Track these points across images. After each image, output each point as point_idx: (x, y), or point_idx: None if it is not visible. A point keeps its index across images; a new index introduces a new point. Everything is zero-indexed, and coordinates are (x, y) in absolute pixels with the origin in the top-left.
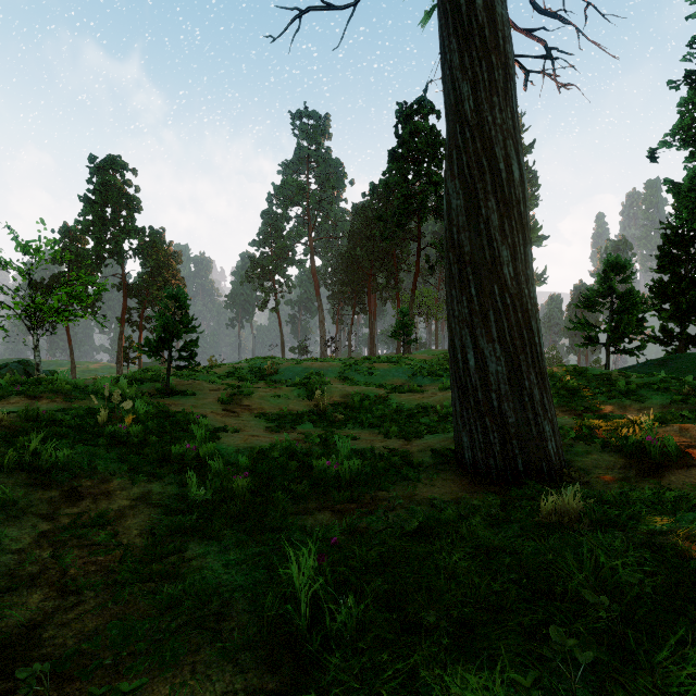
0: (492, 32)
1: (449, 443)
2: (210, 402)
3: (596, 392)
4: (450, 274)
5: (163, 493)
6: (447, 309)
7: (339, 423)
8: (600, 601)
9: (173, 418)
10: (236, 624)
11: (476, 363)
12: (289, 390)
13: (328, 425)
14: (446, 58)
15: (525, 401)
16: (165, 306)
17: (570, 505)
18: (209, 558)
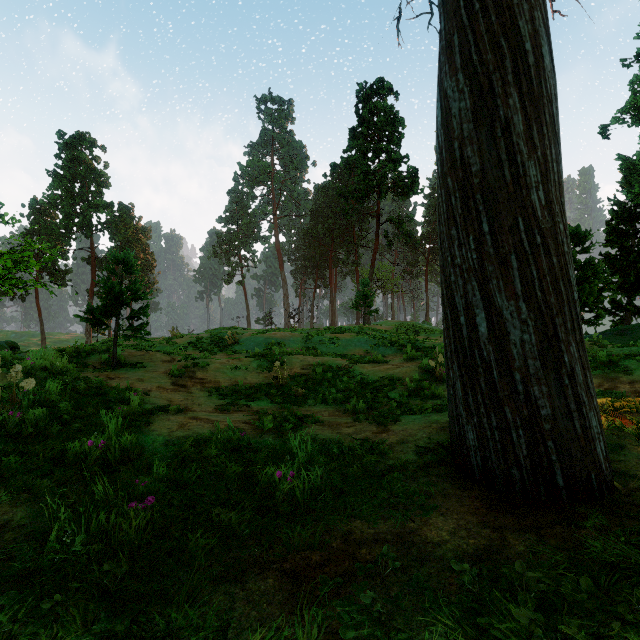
0: None
1: (435, 430)
2: (159, 375)
3: None
4: (448, 207)
5: (26, 526)
6: (442, 257)
7: (300, 399)
8: None
9: (106, 395)
10: None
11: (490, 329)
12: (248, 362)
13: (287, 401)
14: None
15: (565, 384)
16: (111, 270)
17: None
18: None
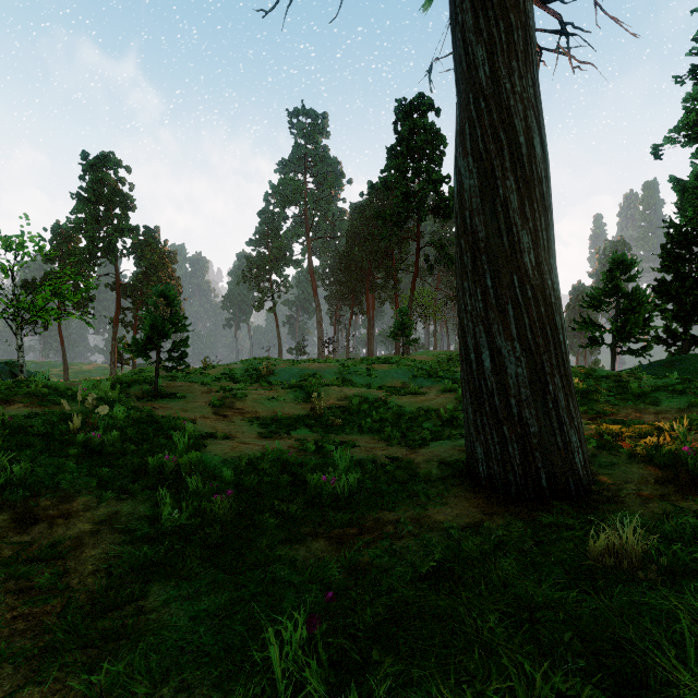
0: None
1: (458, 452)
2: (200, 406)
3: (607, 394)
4: (462, 264)
5: (134, 514)
6: (458, 303)
7: (337, 428)
8: None
9: (158, 423)
10: None
11: (493, 364)
12: (285, 393)
13: (325, 430)
14: (457, 19)
15: (549, 408)
16: (153, 304)
17: (629, 544)
18: (174, 607)
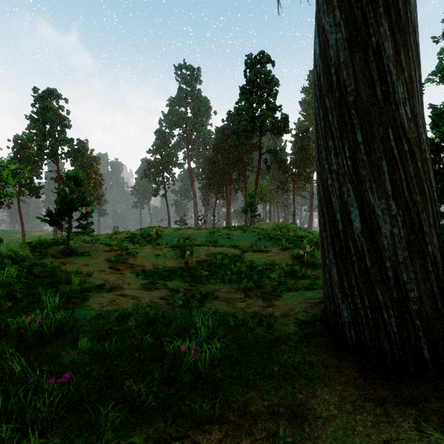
0: None
1: (310, 305)
2: (101, 261)
3: None
4: (326, 123)
5: None
6: (319, 165)
7: (204, 279)
8: None
9: (56, 277)
10: None
11: (363, 224)
12: (167, 251)
13: (195, 281)
14: None
15: (429, 271)
16: (65, 184)
17: None
18: None
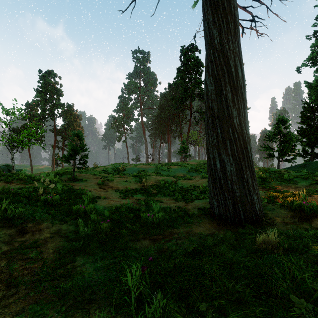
0: (228, 4)
1: (206, 204)
2: (93, 184)
3: (274, 179)
4: (207, 123)
5: (67, 230)
6: (206, 140)
7: (154, 194)
8: (301, 303)
9: (75, 192)
10: (98, 305)
11: (220, 166)
12: (131, 178)
13: (149, 195)
14: (205, 18)
15: (244, 185)
16: (72, 139)
17: (272, 239)
18: (87, 265)
